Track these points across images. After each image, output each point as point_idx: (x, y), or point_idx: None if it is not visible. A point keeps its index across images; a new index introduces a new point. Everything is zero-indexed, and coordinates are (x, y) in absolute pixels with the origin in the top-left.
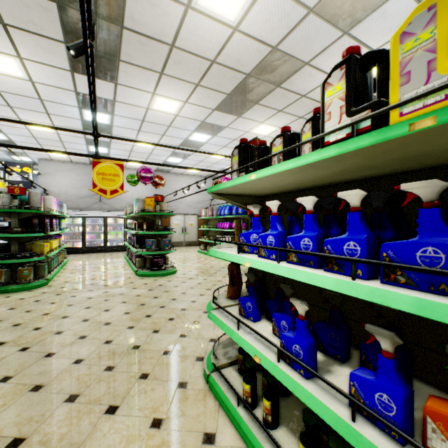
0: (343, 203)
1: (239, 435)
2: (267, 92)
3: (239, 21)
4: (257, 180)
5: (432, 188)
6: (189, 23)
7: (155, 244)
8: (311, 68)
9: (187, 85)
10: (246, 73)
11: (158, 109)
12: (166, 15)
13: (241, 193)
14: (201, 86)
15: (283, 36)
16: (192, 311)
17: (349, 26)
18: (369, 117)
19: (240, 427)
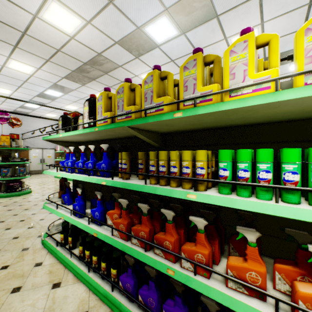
0: (90, 149)
1: (57, 259)
2: (100, 75)
3: (74, 34)
4: (64, 137)
5: (106, 147)
6: (37, 25)
7: (10, 172)
8: (123, 69)
9: (39, 59)
10: (84, 62)
11: (14, 68)
12: (17, 15)
13: (64, 140)
14: (51, 62)
15: (103, 49)
16: (40, 214)
17: (138, 55)
18: (91, 122)
19: (56, 254)
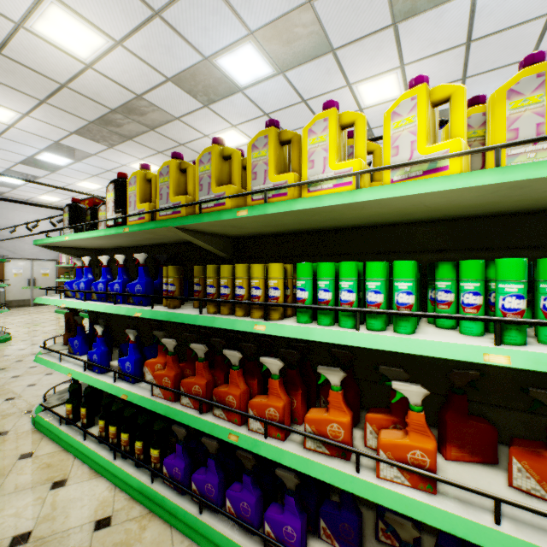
0: (118, 262)
1: (60, 446)
2: (141, 132)
3: (93, 61)
4: (72, 241)
5: (143, 257)
6: (23, 40)
7: None
8: (182, 123)
9: (26, 98)
10: (111, 108)
11: None
12: None
13: (73, 246)
14: (50, 104)
15: (146, 89)
16: (28, 376)
17: (208, 102)
18: (119, 218)
19: (59, 437)
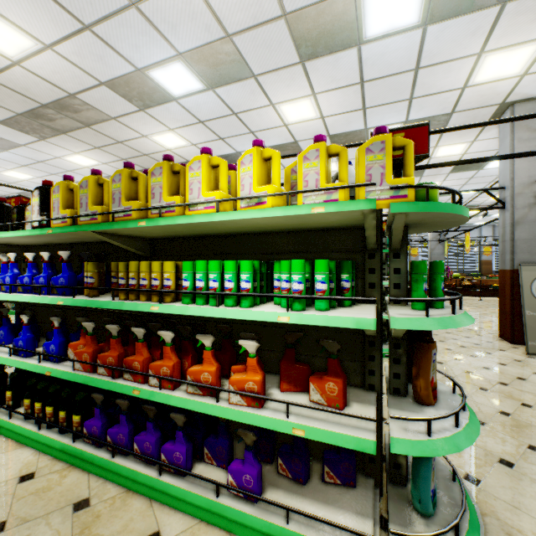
0: (43, 258)
1: None
2: (76, 127)
3: (21, 59)
4: None
5: (66, 255)
6: None
7: None
8: (119, 123)
9: None
10: (42, 103)
11: None
12: None
13: None
14: None
15: (79, 89)
16: None
17: (143, 106)
18: (44, 220)
19: None
